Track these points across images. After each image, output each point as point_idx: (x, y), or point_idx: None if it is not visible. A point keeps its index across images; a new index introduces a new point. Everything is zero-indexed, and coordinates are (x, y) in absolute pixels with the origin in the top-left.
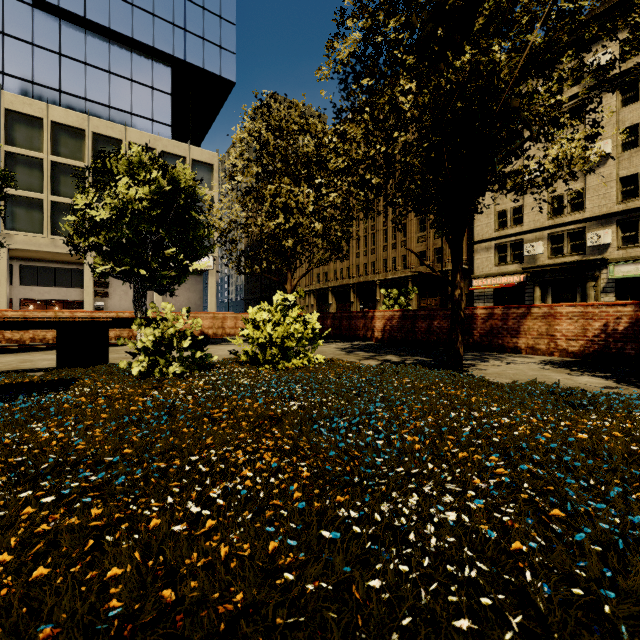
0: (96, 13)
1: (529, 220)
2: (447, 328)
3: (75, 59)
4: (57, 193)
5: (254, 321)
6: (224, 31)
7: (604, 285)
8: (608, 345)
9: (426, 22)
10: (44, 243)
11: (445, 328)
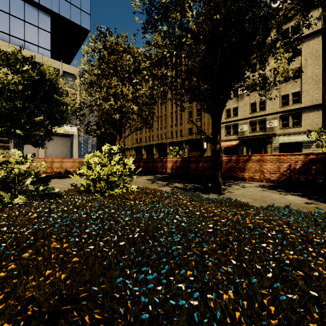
0: None
1: (241, 114)
2: (206, 167)
3: None
4: None
5: (88, 163)
6: (83, 1)
7: (274, 146)
8: (291, 176)
9: None
10: None
11: (205, 167)
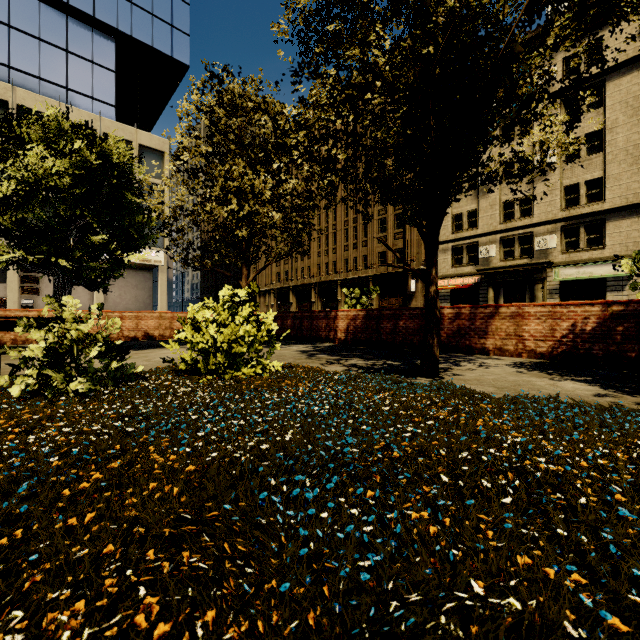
0: None
1: (483, 224)
2: (413, 328)
3: None
4: None
5: (194, 321)
6: (176, 9)
7: (550, 287)
8: (576, 346)
9: None
10: None
11: (411, 328)
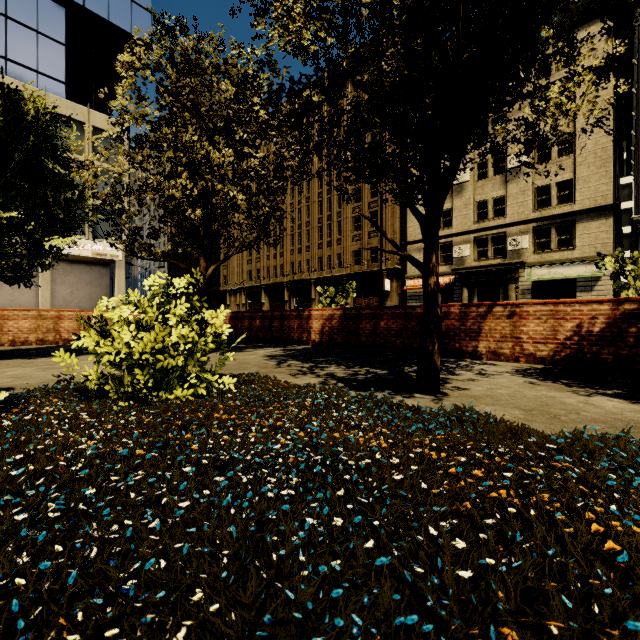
0: None
1: (457, 223)
2: (396, 329)
3: None
4: None
5: (101, 322)
6: None
7: (522, 287)
8: (582, 349)
9: None
10: None
11: (393, 329)
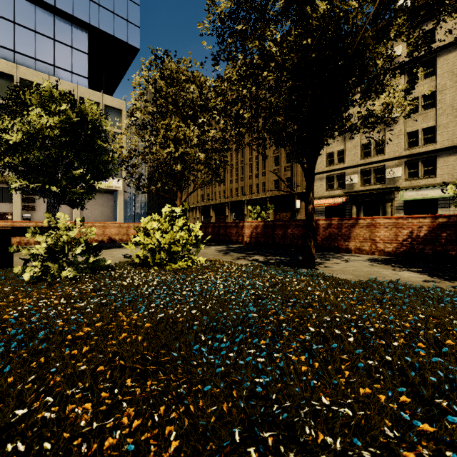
0: None
1: (348, 159)
2: (298, 234)
3: (5, 18)
4: None
5: (145, 229)
6: (130, 9)
7: (397, 205)
8: (413, 247)
9: None
10: None
11: (296, 234)
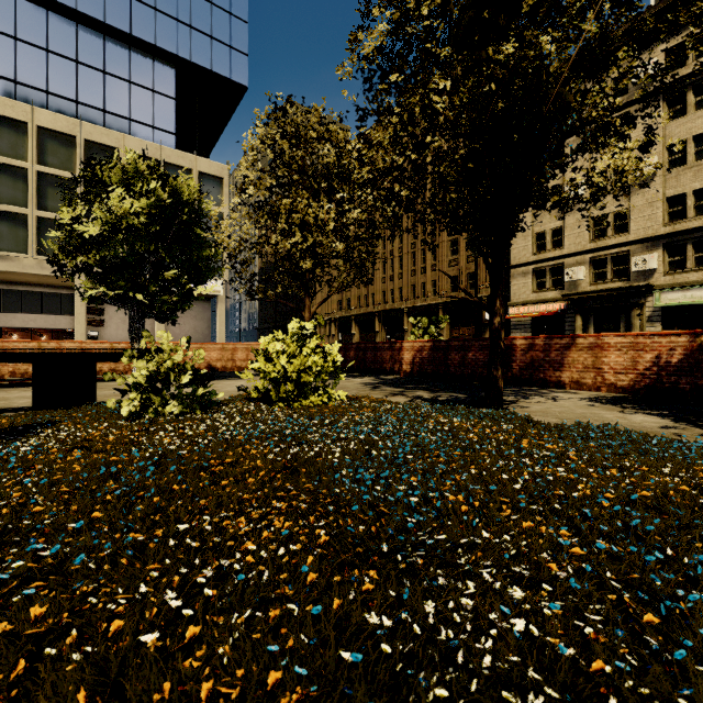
0: (89, 5)
1: (570, 243)
2: (483, 360)
3: (65, 56)
4: (44, 208)
5: (266, 353)
6: (235, 29)
7: (650, 314)
8: (661, 379)
9: (465, 5)
10: (29, 264)
11: (481, 360)
